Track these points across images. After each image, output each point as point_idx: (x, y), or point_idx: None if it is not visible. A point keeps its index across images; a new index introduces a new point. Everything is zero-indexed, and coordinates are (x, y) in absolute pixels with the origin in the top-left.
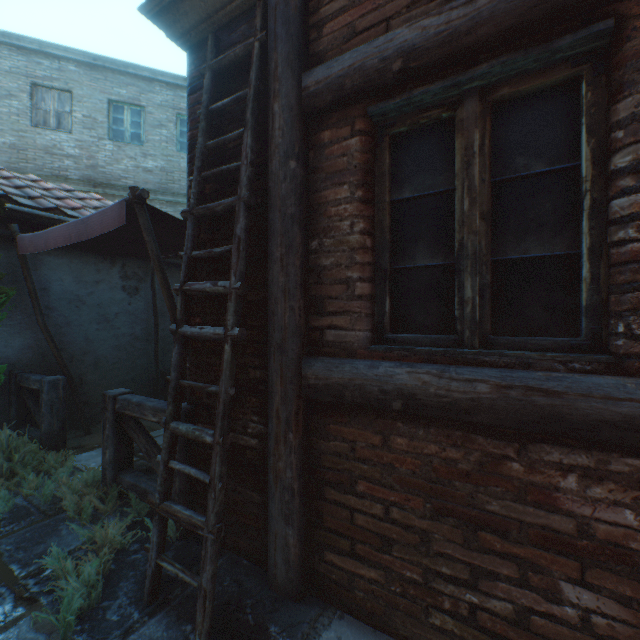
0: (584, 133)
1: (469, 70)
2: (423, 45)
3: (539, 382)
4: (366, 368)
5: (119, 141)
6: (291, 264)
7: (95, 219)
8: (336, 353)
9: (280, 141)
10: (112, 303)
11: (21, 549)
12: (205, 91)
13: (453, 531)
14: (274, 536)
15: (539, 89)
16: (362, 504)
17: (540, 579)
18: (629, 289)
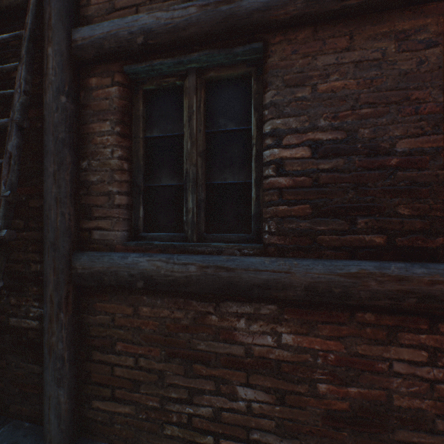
0: (253, 109)
1: (188, 55)
2: (157, 30)
3: (223, 263)
4: (120, 259)
5: None
6: (62, 178)
7: None
8: (101, 248)
9: (53, 79)
10: None
11: None
12: None
13: (179, 367)
14: (48, 398)
15: (232, 77)
16: (120, 359)
17: (227, 387)
18: (270, 205)
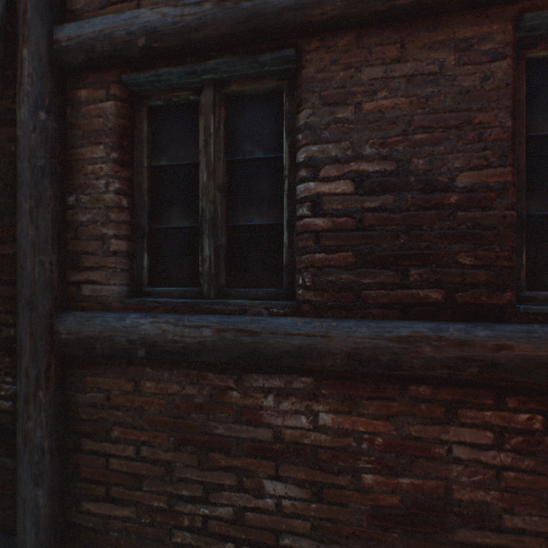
0: (285, 132)
1: (203, 62)
2: (163, 30)
3: (246, 325)
4: (115, 320)
5: None
6: (42, 218)
7: None
8: (93, 307)
9: (30, 89)
10: None
11: None
12: None
13: (191, 457)
14: (23, 501)
15: (259, 92)
16: (117, 449)
17: (251, 481)
18: (304, 252)
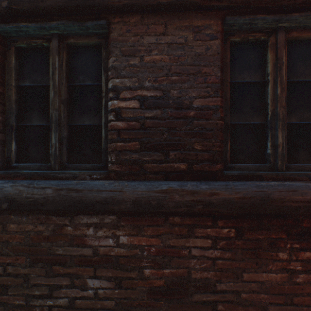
0: (103, 70)
1: (49, 22)
2: None
3: (74, 186)
4: None
5: None
6: None
7: None
8: None
9: None
10: None
11: None
12: None
13: (41, 270)
14: None
15: (88, 45)
16: None
17: (79, 281)
18: (111, 142)
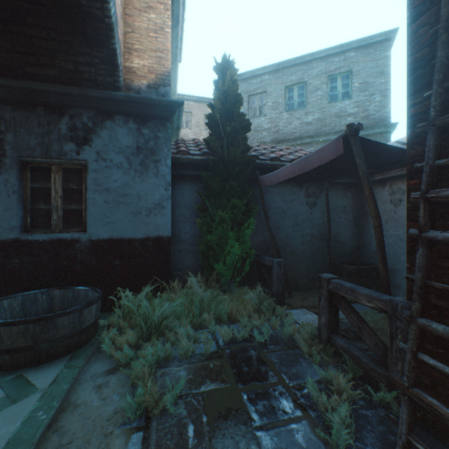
0: None
1: None
2: None
3: None
4: None
5: (290, 110)
6: None
7: (313, 156)
8: None
9: None
10: (300, 213)
11: (283, 365)
12: (442, 5)
13: None
14: None
15: None
16: None
17: None
18: None
